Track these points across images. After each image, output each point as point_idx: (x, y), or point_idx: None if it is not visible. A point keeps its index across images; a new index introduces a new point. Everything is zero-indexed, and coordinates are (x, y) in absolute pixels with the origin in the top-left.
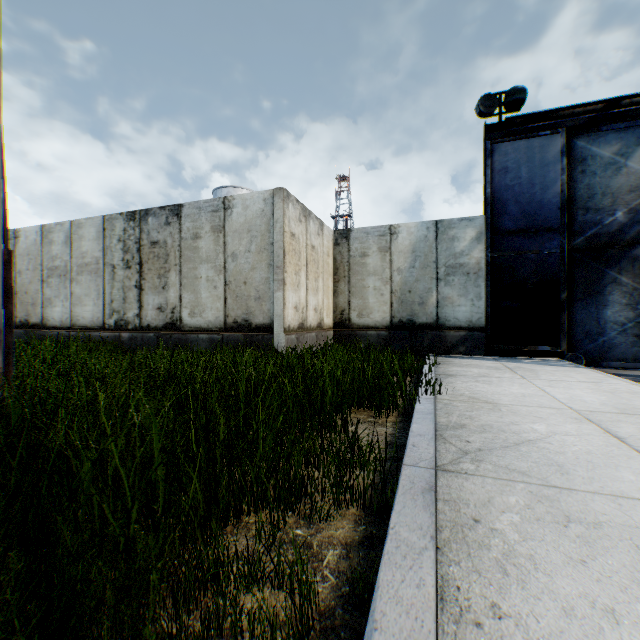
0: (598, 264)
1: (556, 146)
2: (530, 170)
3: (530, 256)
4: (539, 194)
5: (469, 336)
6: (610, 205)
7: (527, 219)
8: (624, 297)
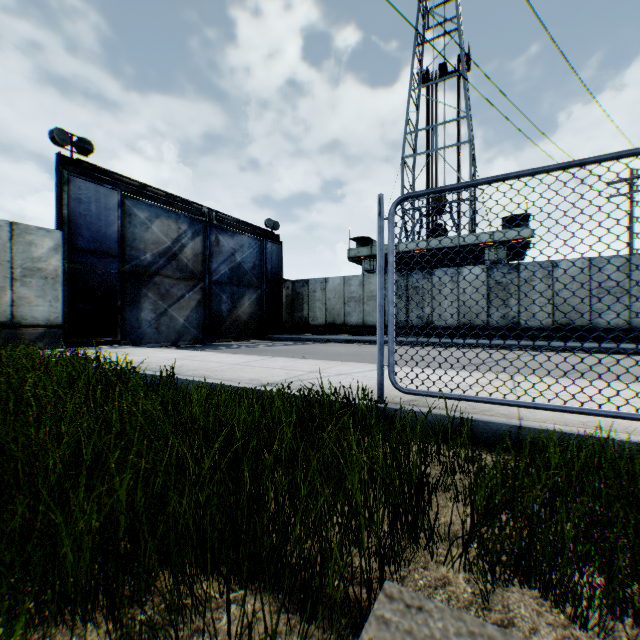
0: (139, 284)
1: (116, 199)
2: (99, 208)
3: (99, 272)
4: (106, 228)
5: (49, 333)
6: (145, 249)
7: (97, 244)
8: (152, 305)
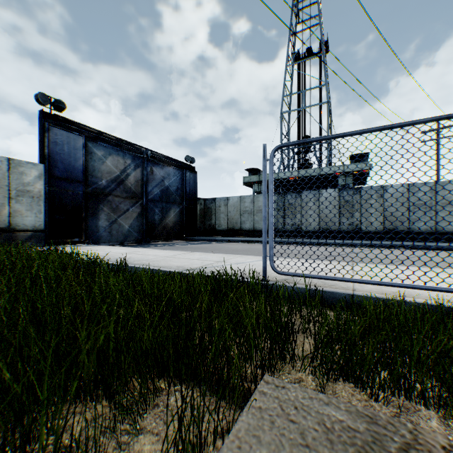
0: (97, 201)
1: (82, 142)
2: (70, 149)
3: (70, 193)
4: (74, 162)
5: (35, 235)
6: (101, 177)
7: (68, 173)
8: (106, 216)
